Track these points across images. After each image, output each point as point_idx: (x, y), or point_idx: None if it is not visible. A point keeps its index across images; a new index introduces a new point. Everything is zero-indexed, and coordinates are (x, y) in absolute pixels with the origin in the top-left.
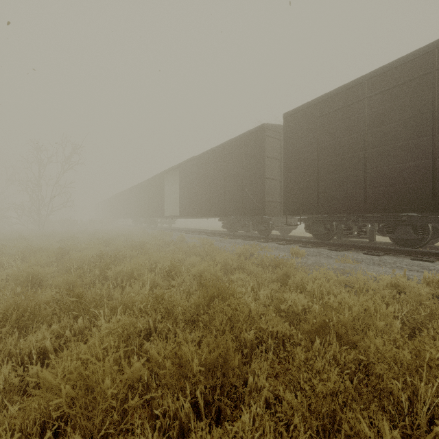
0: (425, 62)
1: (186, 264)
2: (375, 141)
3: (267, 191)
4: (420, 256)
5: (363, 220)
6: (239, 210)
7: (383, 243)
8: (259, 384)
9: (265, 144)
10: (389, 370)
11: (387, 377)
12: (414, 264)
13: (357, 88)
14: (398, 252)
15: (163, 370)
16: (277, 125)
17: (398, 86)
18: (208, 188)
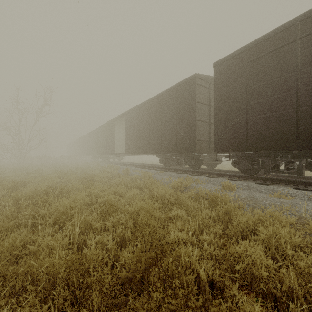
0: None
1: (126, 197)
2: (309, 80)
3: (198, 132)
4: None
5: (292, 156)
6: (174, 148)
7: (304, 177)
8: None
9: (197, 91)
10: None
11: None
12: None
13: (288, 30)
14: None
15: None
16: (206, 75)
17: None
18: (148, 131)
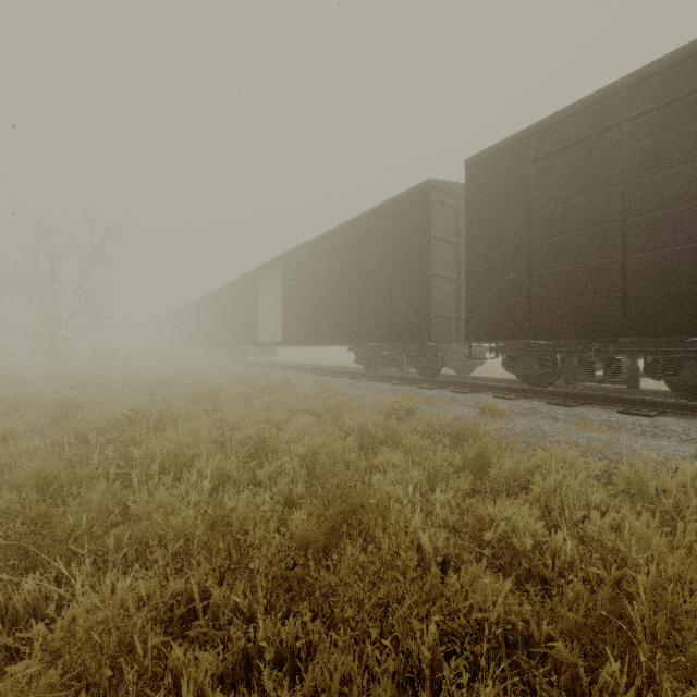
0: None
1: (289, 431)
2: (645, 201)
3: (434, 299)
4: None
5: (616, 350)
6: (385, 332)
7: (647, 391)
8: None
9: (432, 215)
10: None
11: None
12: None
13: (607, 103)
14: (685, 410)
15: None
16: (452, 182)
17: (694, 94)
18: (331, 296)
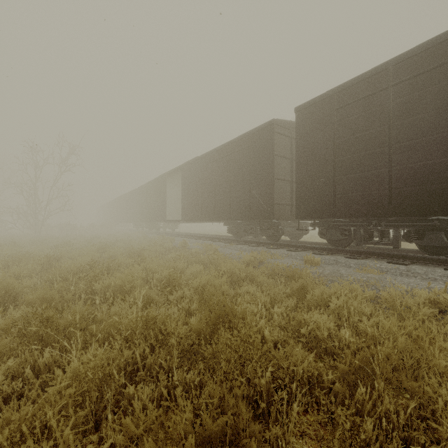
0: None
1: (187, 274)
2: (402, 135)
3: (276, 193)
4: None
5: (386, 224)
6: (246, 213)
7: (406, 250)
8: None
9: (275, 141)
10: None
11: None
12: None
13: (380, 75)
14: (427, 261)
15: None
16: (287, 121)
17: (430, 71)
18: (213, 191)
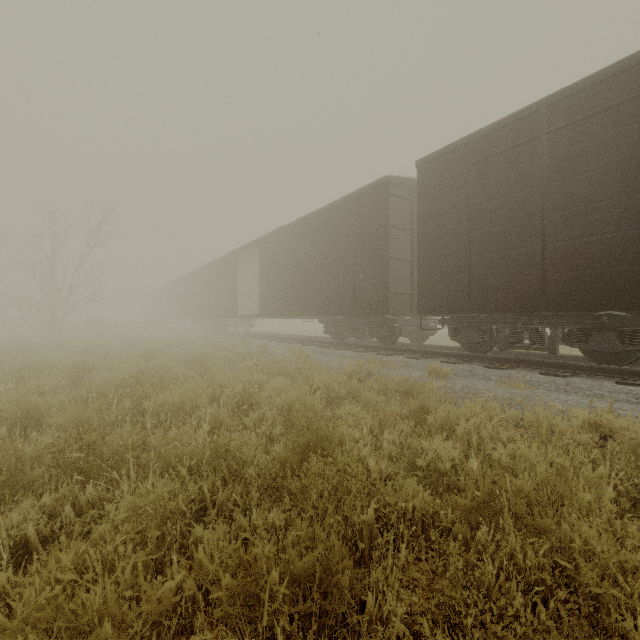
0: (639, 77)
1: (268, 389)
2: (559, 201)
3: (391, 278)
4: (630, 378)
5: (539, 322)
6: (350, 306)
7: (569, 356)
8: (386, 608)
9: (389, 207)
10: (603, 578)
11: (615, 605)
12: (621, 390)
13: (530, 119)
14: (593, 372)
15: (216, 593)
16: (406, 178)
17: (596, 115)
18: (303, 274)
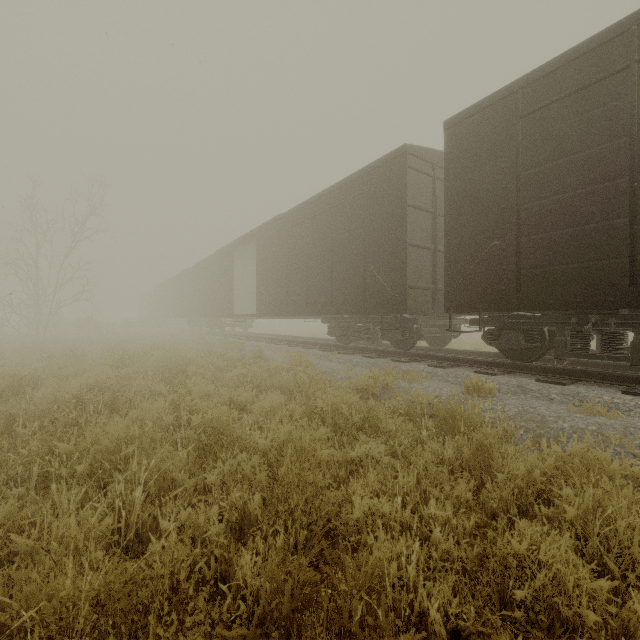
0: None
1: (255, 412)
2: None
3: (410, 269)
4: None
5: (618, 323)
6: (359, 304)
7: None
8: None
9: (408, 182)
10: None
11: None
12: None
13: (611, 45)
14: None
15: None
16: (428, 149)
17: None
18: (304, 268)
